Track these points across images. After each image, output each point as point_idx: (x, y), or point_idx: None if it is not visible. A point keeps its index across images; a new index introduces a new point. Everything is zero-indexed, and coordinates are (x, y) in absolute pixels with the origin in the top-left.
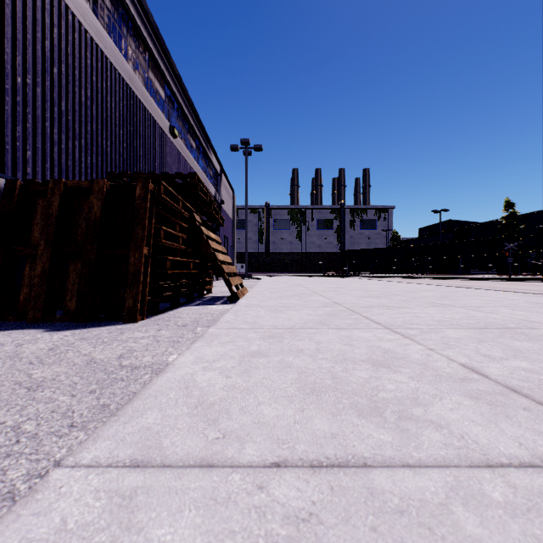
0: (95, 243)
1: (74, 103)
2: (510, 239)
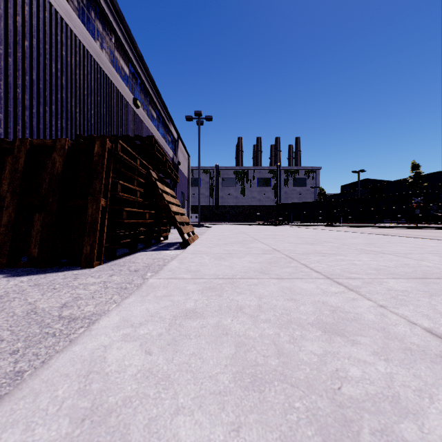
0: (57, 196)
1: (44, 74)
2: (416, 194)
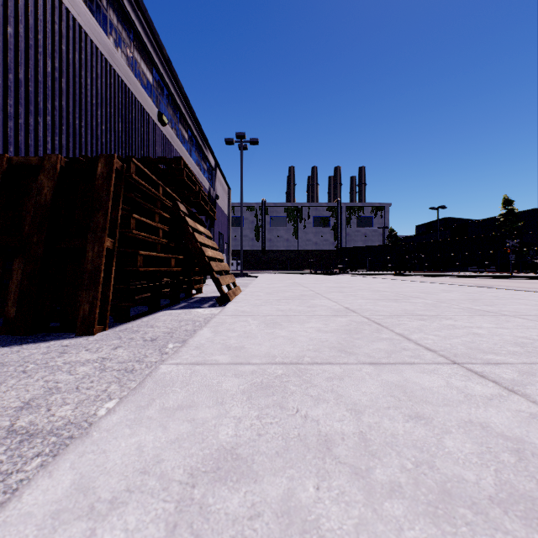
0: (43, 234)
1: (36, 73)
2: (509, 236)
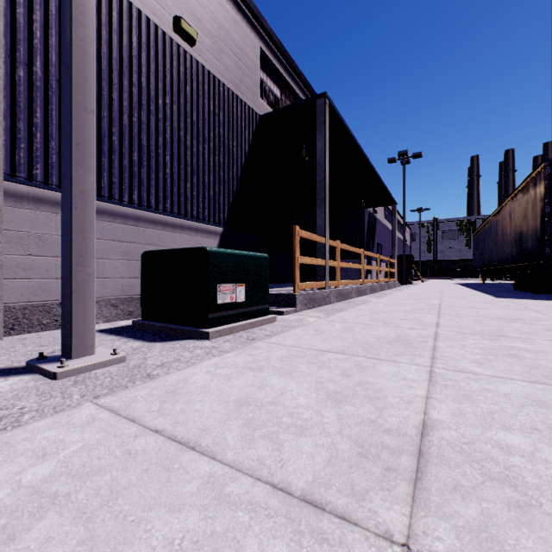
0: (401, 273)
1: (387, 244)
2: None
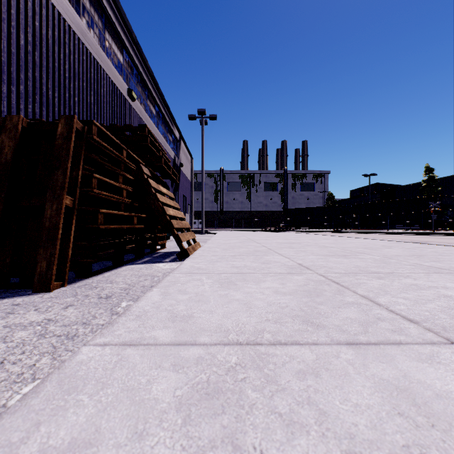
0: (3, 192)
1: (9, 44)
2: (431, 199)
